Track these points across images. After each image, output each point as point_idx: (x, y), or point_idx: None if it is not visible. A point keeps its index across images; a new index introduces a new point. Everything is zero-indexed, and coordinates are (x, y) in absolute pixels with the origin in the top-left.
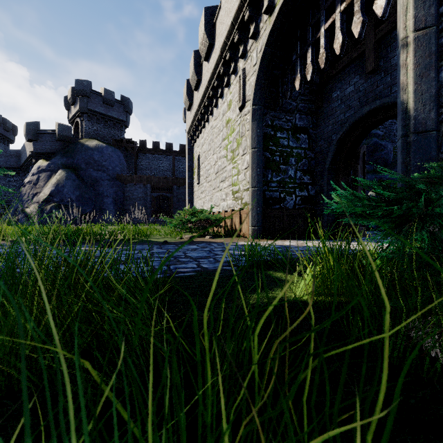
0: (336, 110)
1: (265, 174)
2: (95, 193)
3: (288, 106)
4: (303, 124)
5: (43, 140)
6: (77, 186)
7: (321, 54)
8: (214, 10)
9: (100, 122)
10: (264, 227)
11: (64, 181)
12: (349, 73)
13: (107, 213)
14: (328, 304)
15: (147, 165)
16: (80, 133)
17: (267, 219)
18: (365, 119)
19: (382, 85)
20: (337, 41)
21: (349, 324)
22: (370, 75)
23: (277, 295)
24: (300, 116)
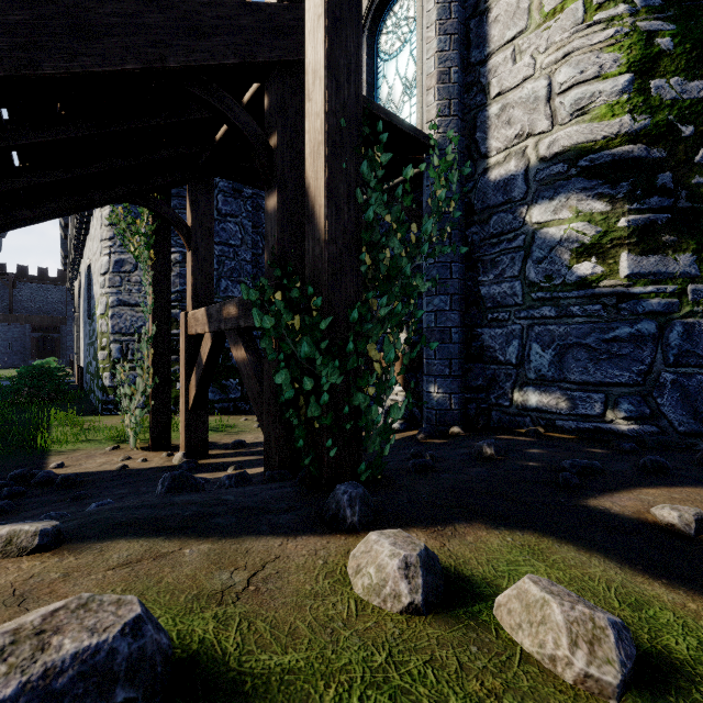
0: None
1: None
2: None
3: None
4: None
5: None
6: None
7: None
8: None
9: None
10: None
11: None
12: None
13: None
14: None
15: (30, 296)
16: None
17: None
18: None
19: None
20: None
21: None
22: None
23: None
24: None
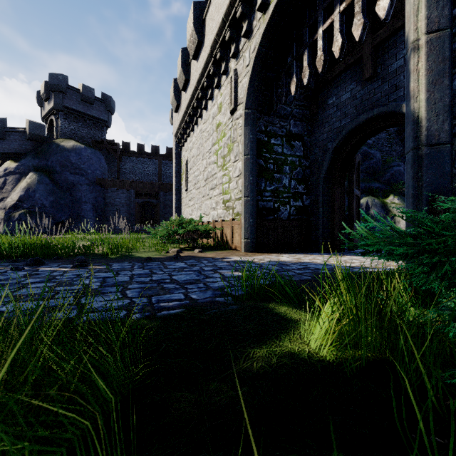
0: (332, 117)
1: (258, 183)
2: (72, 199)
3: (282, 112)
4: (298, 131)
5: (12, 138)
6: (50, 191)
7: (319, 57)
8: (203, 6)
9: (78, 121)
10: (257, 239)
11: (36, 185)
12: (345, 79)
13: (85, 222)
14: (355, 367)
15: (131, 169)
16: (55, 132)
17: (260, 231)
18: (361, 128)
19: (379, 93)
20: (336, 44)
21: (393, 409)
22: (367, 82)
23: (287, 350)
24: (294, 122)
